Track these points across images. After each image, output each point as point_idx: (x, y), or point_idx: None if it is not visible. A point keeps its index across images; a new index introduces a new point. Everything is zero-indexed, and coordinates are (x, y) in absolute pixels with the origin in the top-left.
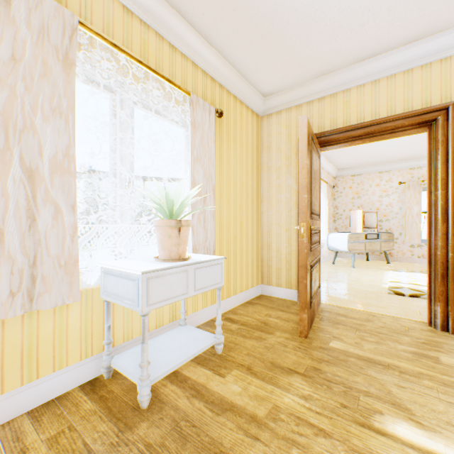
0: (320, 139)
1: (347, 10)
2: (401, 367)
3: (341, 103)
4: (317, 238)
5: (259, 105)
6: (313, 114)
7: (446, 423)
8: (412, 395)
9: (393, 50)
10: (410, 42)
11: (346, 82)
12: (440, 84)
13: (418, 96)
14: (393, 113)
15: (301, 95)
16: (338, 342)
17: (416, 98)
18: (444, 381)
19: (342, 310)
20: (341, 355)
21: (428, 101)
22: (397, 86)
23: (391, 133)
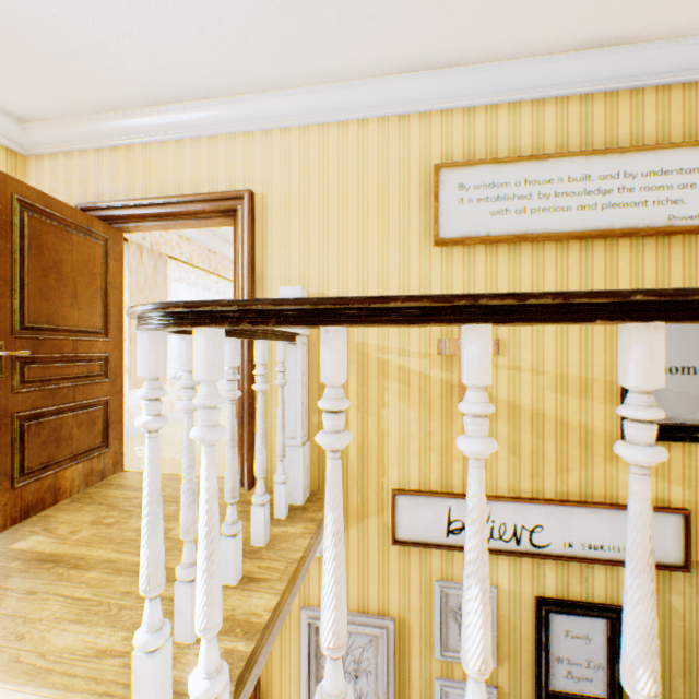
0: (111, 212)
1: (54, 11)
2: (90, 557)
3: (141, 162)
4: (87, 370)
5: (14, 134)
6: (105, 171)
7: (15, 638)
8: (30, 603)
9: (192, 102)
10: (207, 97)
11: (143, 132)
12: (245, 165)
13: (224, 175)
14: (199, 192)
15: (84, 135)
16: (36, 538)
17: (222, 177)
18: (123, 566)
19: (142, 478)
20: (6, 560)
21: (233, 183)
22: (204, 156)
23: (199, 220)
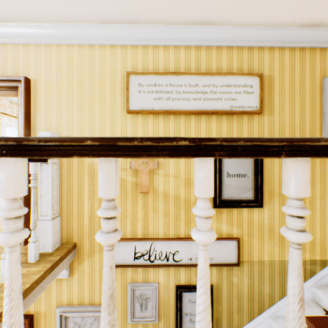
0: None
1: None
2: None
3: None
4: None
5: None
6: None
7: None
8: None
9: None
10: None
11: None
12: (24, 62)
13: (11, 67)
14: None
15: None
16: None
17: (10, 67)
18: None
19: None
20: None
21: (17, 72)
22: None
23: None
